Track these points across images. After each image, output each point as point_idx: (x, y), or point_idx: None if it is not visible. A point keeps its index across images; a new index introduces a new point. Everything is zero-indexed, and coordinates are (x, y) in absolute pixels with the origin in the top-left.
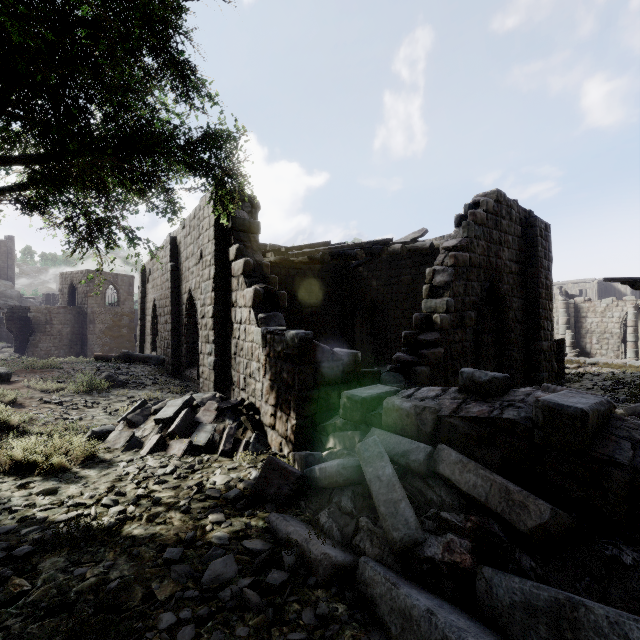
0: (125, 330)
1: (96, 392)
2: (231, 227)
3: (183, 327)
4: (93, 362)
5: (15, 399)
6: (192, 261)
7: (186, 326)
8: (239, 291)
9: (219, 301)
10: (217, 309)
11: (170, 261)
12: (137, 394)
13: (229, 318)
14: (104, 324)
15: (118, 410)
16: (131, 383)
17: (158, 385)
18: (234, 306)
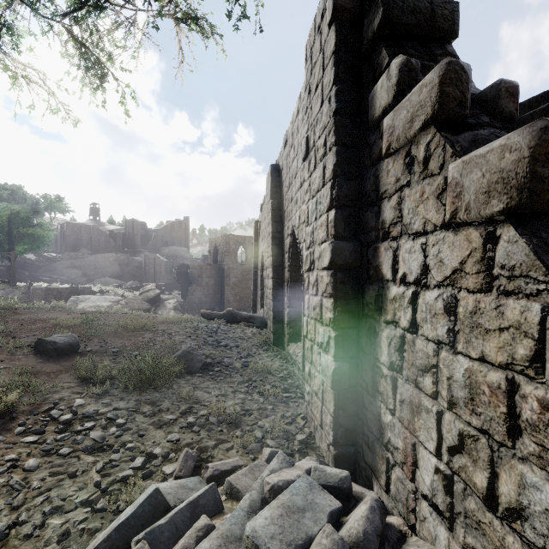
0: (251, 283)
1: (152, 387)
2: (381, 20)
3: (285, 284)
4: (198, 320)
5: (0, 411)
6: (295, 184)
7: (289, 283)
8: (413, 184)
9: (345, 230)
10: (340, 248)
11: (271, 197)
12: (207, 396)
13: (371, 269)
14: (236, 278)
15: (126, 477)
16: (215, 363)
17: (248, 370)
18: (390, 235)
